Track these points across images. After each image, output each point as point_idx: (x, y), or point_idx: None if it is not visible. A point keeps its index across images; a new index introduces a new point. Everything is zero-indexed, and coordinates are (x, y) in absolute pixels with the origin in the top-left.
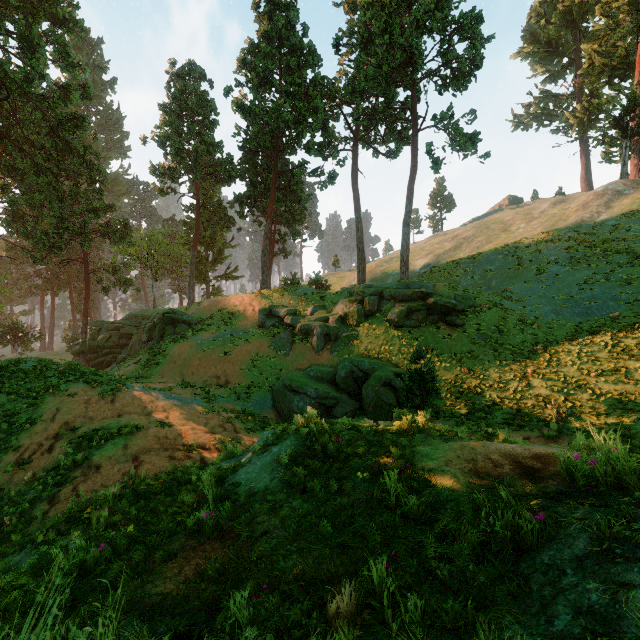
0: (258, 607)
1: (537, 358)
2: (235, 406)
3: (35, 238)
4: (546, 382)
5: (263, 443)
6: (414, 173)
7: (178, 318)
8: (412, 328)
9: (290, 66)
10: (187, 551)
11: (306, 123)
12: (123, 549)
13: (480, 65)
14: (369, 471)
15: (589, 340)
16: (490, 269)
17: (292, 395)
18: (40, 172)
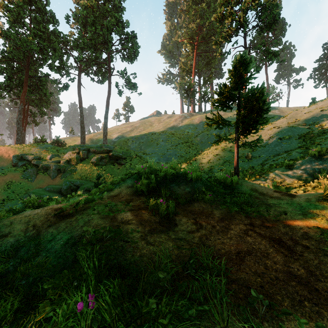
0: None
1: None
2: None
3: None
4: None
5: None
6: (109, 94)
7: None
8: (103, 165)
9: (37, 19)
10: None
11: (48, 54)
12: None
13: (137, 55)
14: None
15: None
16: (142, 141)
17: None
18: None
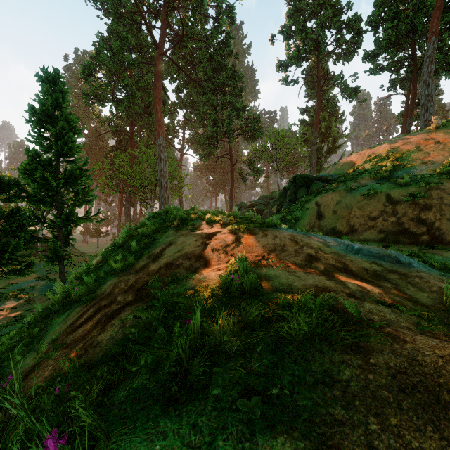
0: None
1: None
2: None
3: (201, 143)
4: None
5: None
6: None
7: (312, 176)
8: None
9: None
10: None
11: None
12: None
13: None
14: None
15: None
16: None
17: None
18: (204, 93)
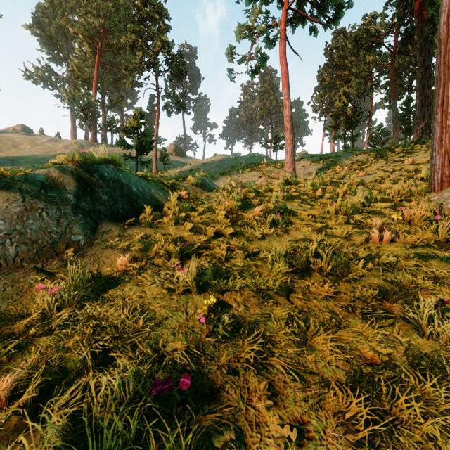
0: None
1: None
2: None
3: None
4: None
5: None
6: None
7: None
8: None
9: None
10: None
11: None
12: None
13: None
14: None
15: None
16: None
17: None
18: None
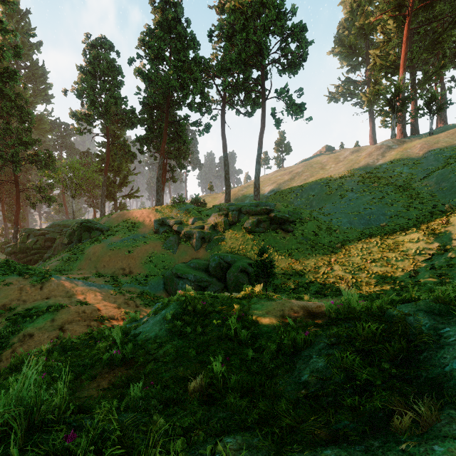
0: (148, 392)
1: (337, 252)
2: (136, 289)
3: None
4: (342, 267)
5: (155, 309)
6: (263, 128)
7: (93, 226)
8: (260, 233)
9: (177, 47)
10: (103, 374)
11: (189, 89)
12: (58, 378)
13: (305, 59)
14: (221, 320)
15: (368, 240)
16: (312, 194)
17: (178, 280)
18: None
